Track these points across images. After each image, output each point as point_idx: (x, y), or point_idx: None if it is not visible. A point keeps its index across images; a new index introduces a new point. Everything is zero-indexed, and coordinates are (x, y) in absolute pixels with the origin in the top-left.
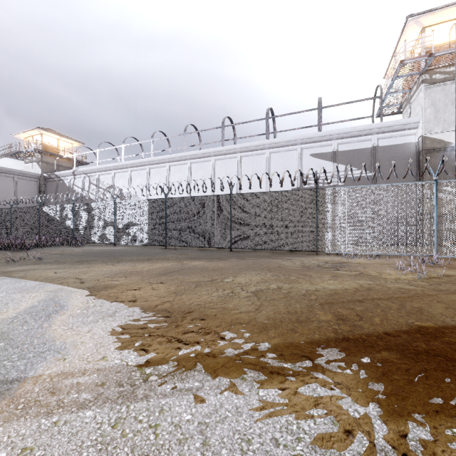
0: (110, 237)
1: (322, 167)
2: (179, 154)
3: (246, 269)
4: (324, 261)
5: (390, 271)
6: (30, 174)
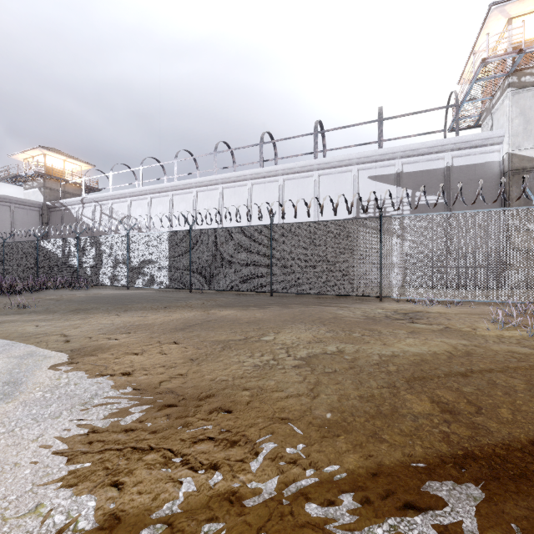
0: (123, 278)
1: (387, 190)
2: (209, 178)
3: (291, 322)
4: (392, 309)
5: (484, 324)
6: (30, 203)
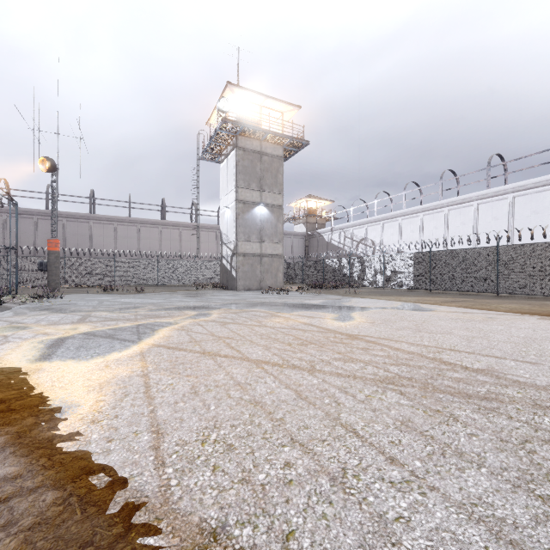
0: (379, 282)
1: None
2: (434, 203)
3: (508, 303)
4: None
5: None
6: (300, 234)
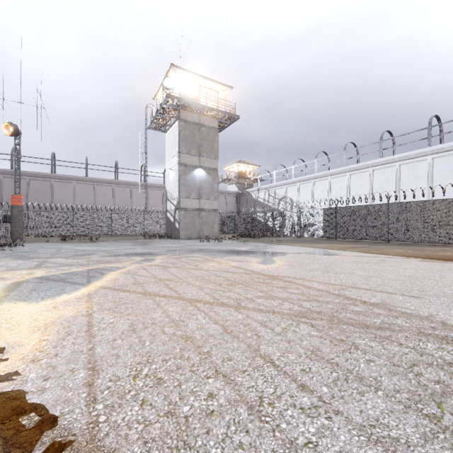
0: (296, 232)
1: None
2: (339, 169)
3: (396, 249)
4: None
5: None
6: (232, 192)
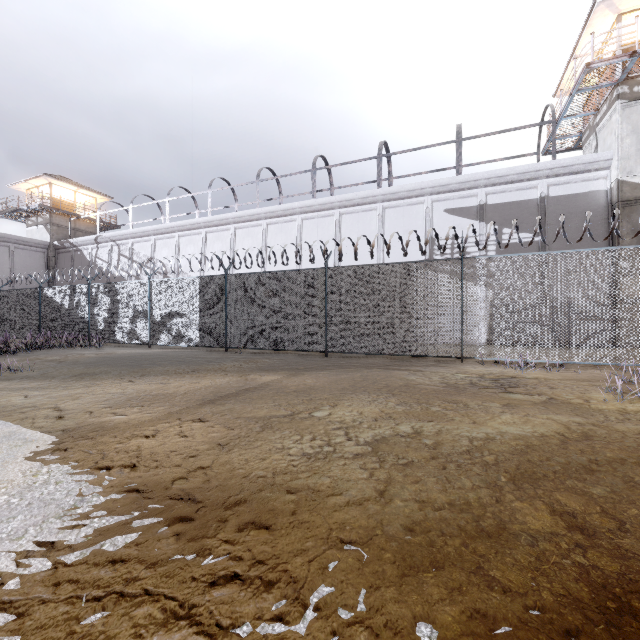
0: (143, 334)
1: (471, 224)
2: (250, 212)
3: (351, 391)
4: (478, 374)
5: (598, 394)
6: (33, 242)
